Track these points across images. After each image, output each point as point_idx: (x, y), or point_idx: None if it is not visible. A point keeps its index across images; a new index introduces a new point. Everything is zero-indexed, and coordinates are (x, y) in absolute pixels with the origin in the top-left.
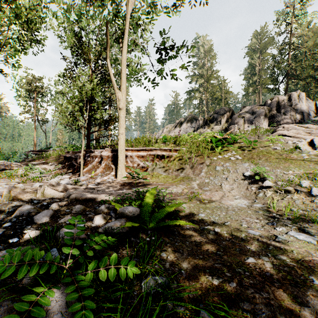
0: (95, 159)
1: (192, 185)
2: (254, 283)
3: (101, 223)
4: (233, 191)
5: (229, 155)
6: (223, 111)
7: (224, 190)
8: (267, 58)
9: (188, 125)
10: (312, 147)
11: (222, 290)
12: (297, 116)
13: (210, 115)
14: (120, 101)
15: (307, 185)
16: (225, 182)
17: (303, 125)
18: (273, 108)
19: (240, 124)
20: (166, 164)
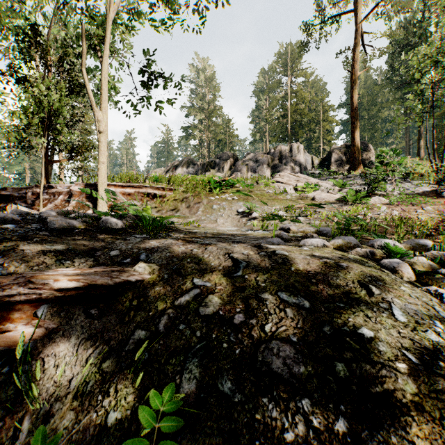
0: (58, 197)
1: (188, 220)
2: (223, 236)
3: None
4: (227, 223)
5: (227, 196)
6: (226, 156)
7: (219, 223)
8: None
9: (184, 170)
10: (296, 191)
11: (204, 236)
12: (296, 167)
13: (212, 159)
14: (102, 122)
15: (282, 214)
16: (221, 217)
17: (295, 174)
18: (275, 157)
19: (244, 172)
20: (159, 205)
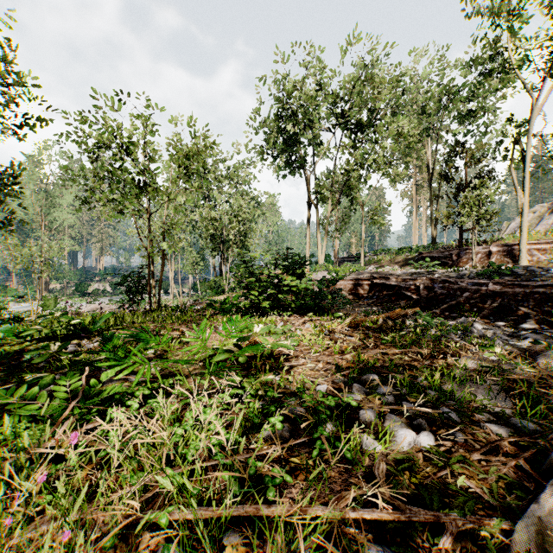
0: (476, 256)
1: None
2: None
3: None
4: None
5: None
6: None
7: None
8: None
9: None
10: None
11: None
12: None
13: None
14: (522, 199)
15: None
16: None
17: None
18: None
19: None
20: None
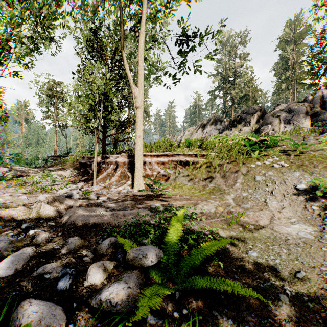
0: (110, 166)
1: (226, 200)
2: None
3: (98, 281)
4: (284, 210)
5: (271, 162)
6: (252, 110)
7: (272, 208)
8: (303, 50)
9: (212, 127)
10: None
11: None
12: None
13: (238, 115)
14: (138, 98)
15: None
16: (271, 197)
17: None
18: (315, 104)
19: (275, 124)
20: (191, 172)
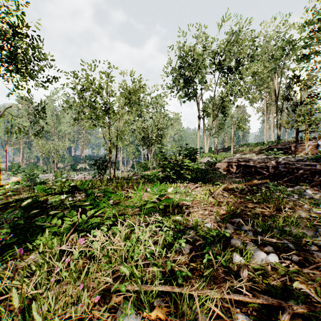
0: (307, 147)
1: None
2: None
3: None
4: None
5: None
6: None
7: None
8: None
9: None
10: None
11: None
12: None
13: None
14: None
15: None
16: None
17: None
18: None
19: None
20: None
